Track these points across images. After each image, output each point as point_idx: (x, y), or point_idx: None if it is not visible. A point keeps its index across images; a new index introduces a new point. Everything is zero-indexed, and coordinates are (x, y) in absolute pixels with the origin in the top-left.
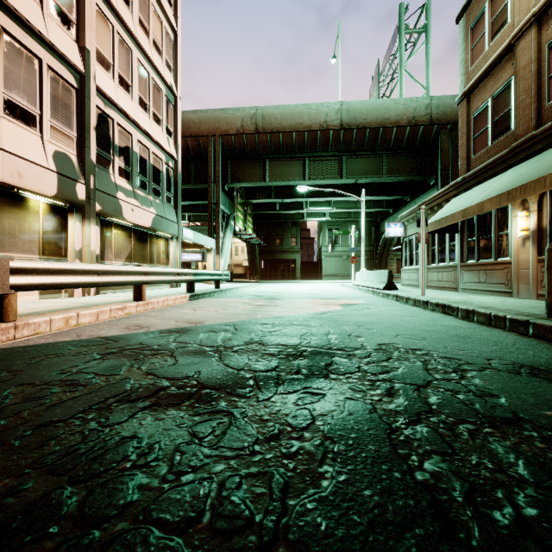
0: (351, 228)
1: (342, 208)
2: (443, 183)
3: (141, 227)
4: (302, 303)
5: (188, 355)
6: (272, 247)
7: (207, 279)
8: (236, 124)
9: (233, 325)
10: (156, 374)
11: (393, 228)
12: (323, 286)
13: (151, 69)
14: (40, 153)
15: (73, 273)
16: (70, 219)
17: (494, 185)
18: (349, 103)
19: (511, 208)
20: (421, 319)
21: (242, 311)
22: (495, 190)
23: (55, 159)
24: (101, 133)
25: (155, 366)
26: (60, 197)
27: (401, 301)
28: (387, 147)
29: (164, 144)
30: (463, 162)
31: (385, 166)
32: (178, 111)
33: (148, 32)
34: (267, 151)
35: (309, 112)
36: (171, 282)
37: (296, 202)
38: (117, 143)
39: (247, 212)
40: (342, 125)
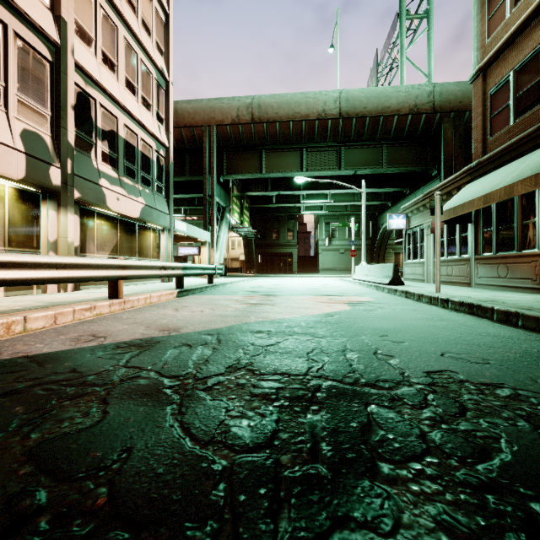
0: (348, 221)
1: (340, 201)
2: (446, 173)
3: (129, 217)
4: (302, 300)
5: (130, 399)
6: (269, 240)
7: (198, 273)
8: (232, 114)
9: (217, 334)
10: (42, 460)
11: (396, 219)
12: (322, 281)
13: (140, 50)
14: (5, 130)
15: (19, 267)
16: (43, 207)
17: (523, 166)
18: (348, 91)
19: (539, 193)
20: (455, 324)
21: (232, 312)
22: (527, 170)
23: (24, 139)
24: (81, 113)
25: (59, 430)
26: (30, 181)
27: (412, 298)
28: (388, 137)
29: (154, 130)
30: (478, 145)
31: (385, 156)
32: (170, 97)
33: (137, 10)
34: (264, 141)
35: (306, 101)
36: (155, 277)
37: (293, 195)
38: (100, 126)
39: (243, 205)
40: (341, 114)
